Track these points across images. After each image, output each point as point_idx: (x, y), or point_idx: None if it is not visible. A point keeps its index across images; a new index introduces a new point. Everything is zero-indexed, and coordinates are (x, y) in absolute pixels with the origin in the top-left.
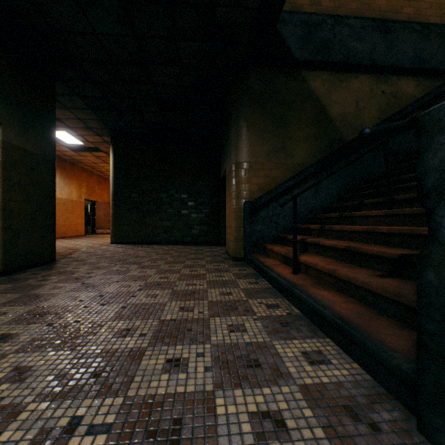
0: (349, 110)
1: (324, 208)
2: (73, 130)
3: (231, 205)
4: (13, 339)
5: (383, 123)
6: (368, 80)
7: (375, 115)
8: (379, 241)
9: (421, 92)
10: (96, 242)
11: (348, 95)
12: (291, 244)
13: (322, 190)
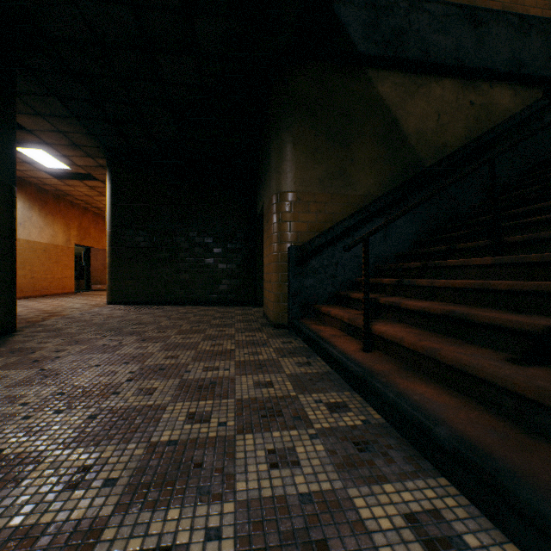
0: (428, 126)
1: (396, 256)
2: (53, 148)
3: (272, 251)
4: None
5: (472, 143)
6: (453, 86)
7: (462, 133)
8: (493, 303)
9: (519, 105)
10: (88, 302)
11: (427, 105)
12: (355, 305)
13: (394, 232)
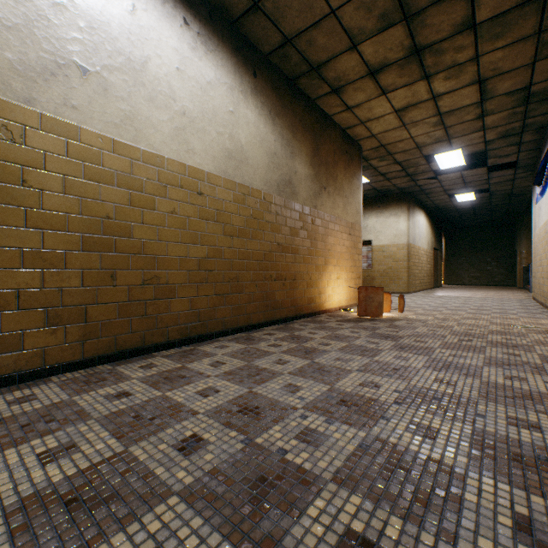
0: None
1: None
2: None
3: (517, 267)
4: (470, 290)
5: None
6: None
7: None
8: None
9: None
10: None
11: None
12: None
13: None
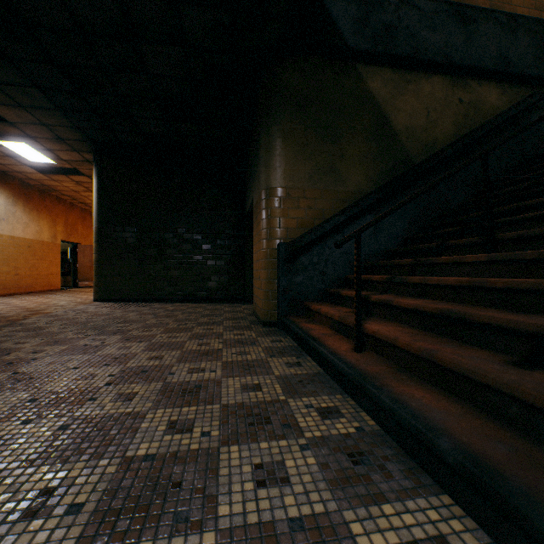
0: (418, 122)
1: (386, 253)
2: (37, 141)
3: (261, 248)
4: None
5: (461, 140)
6: (442, 83)
7: (451, 131)
8: (489, 301)
9: (506, 103)
10: (74, 299)
11: (417, 102)
12: (346, 303)
13: (384, 228)
